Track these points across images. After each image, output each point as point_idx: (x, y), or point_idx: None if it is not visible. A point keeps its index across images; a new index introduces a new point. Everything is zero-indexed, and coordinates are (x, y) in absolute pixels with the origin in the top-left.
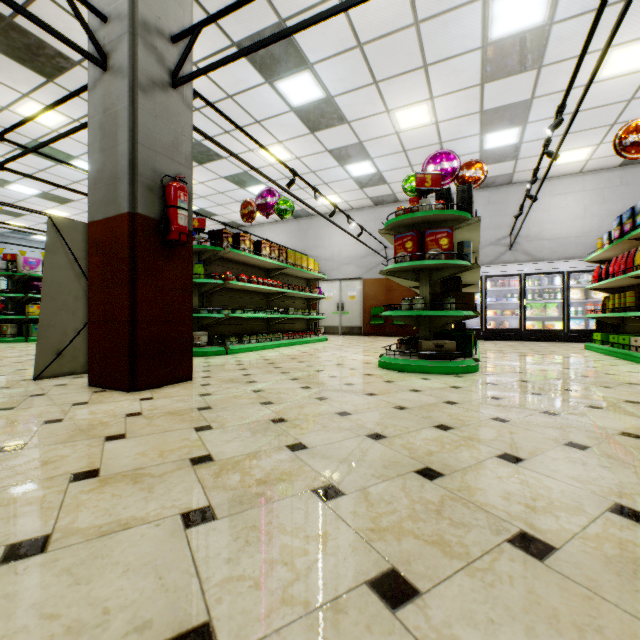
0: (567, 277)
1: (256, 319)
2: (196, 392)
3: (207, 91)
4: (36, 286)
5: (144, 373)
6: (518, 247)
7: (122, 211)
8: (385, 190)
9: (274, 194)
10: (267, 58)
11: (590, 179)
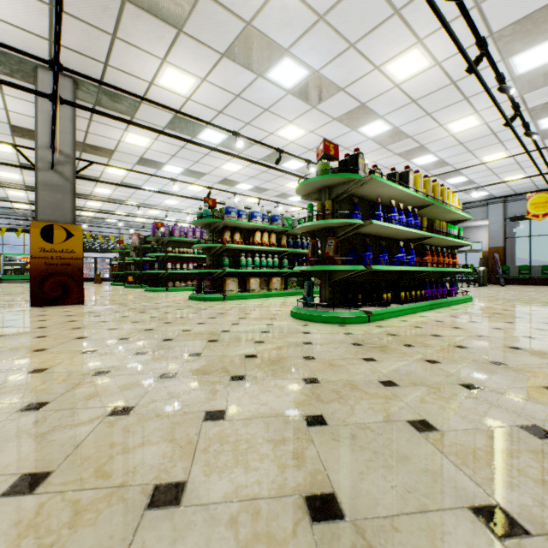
0: None
1: None
2: None
3: None
4: None
5: None
6: None
7: None
8: None
9: None
10: None
11: None
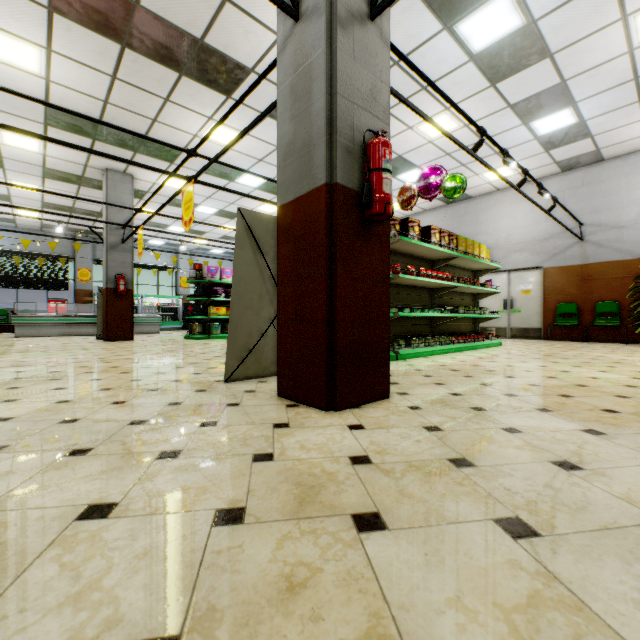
0: None
1: (419, 319)
2: (414, 421)
3: None
4: (215, 290)
5: (342, 388)
6: None
7: (317, 184)
8: (584, 147)
9: (440, 171)
10: None
11: None
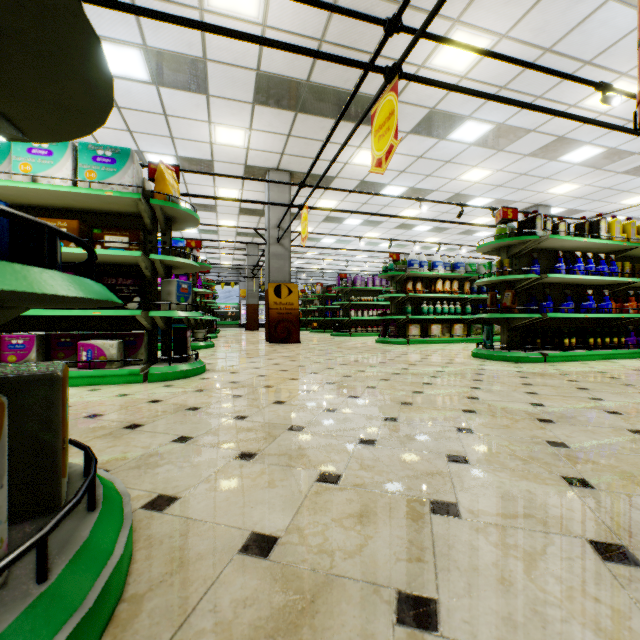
0: None
1: None
2: None
3: (185, 132)
4: None
5: None
6: None
7: None
8: None
9: None
10: (196, 163)
11: None
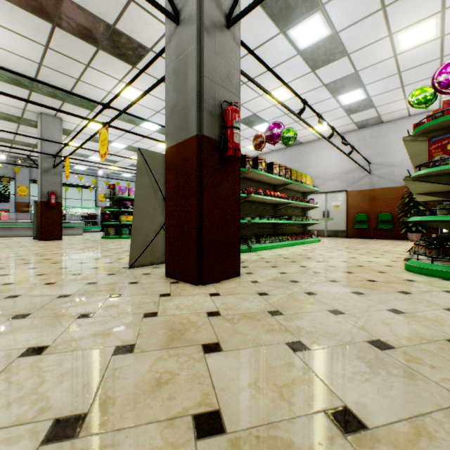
0: None
1: (266, 224)
2: (252, 290)
3: None
4: (125, 204)
5: (207, 270)
6: None
7: (191, 135)
8: (371, 114)
9: (280, 126)
10: (284, 9)
11: None
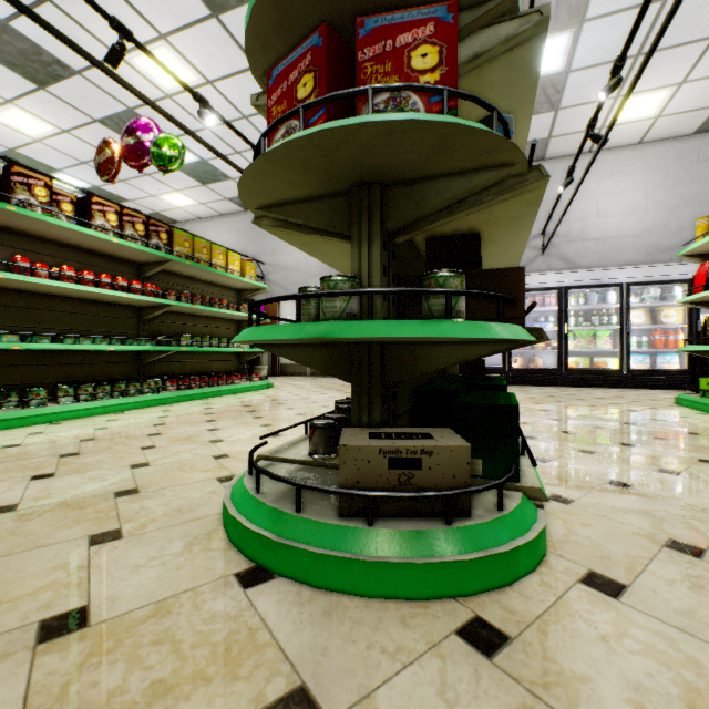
0: (627, 291)
1: (106, 354)
2: None
3: None
4: None
5: None
6: (553, 250)
7: None
8: None
9: (150, 128)
10: None
11: (654, 152)
